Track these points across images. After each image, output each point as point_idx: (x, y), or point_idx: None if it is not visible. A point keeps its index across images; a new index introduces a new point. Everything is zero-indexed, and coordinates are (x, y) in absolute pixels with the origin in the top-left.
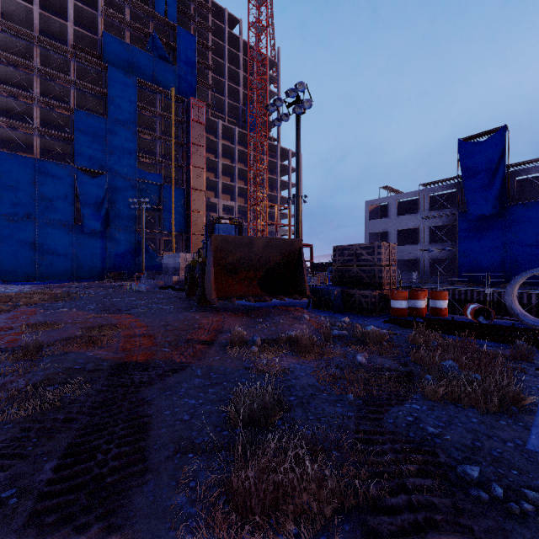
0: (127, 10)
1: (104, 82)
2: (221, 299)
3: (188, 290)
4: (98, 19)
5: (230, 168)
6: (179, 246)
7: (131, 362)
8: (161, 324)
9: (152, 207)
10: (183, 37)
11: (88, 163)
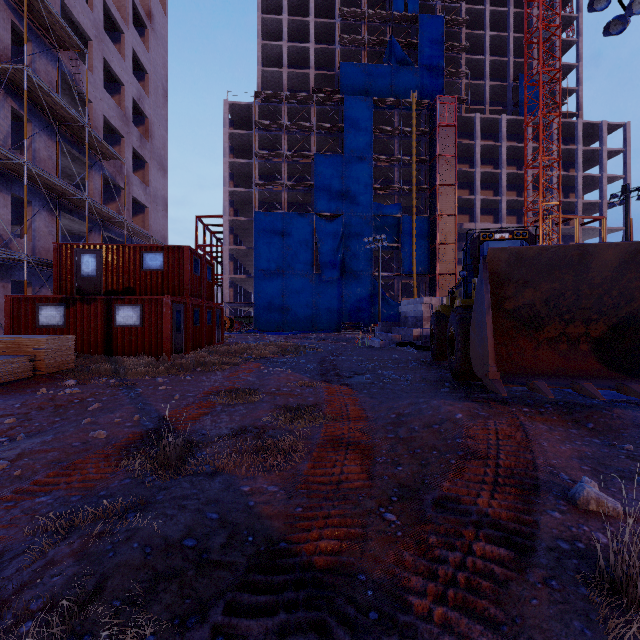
0: (363, 27)
1: (341, 116)
2: (507, 380)
3: (435, 352)
4: (335, 53)
5: (493, 177)
6: (422, 290)
7: (298, 561)
8: (389, 419)
9: (389, 246)
10: (426, 26)
11: (325, 208)
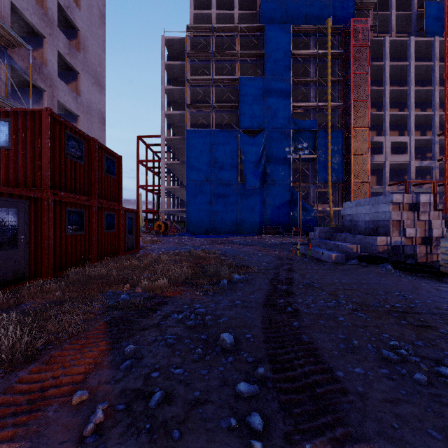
0: None
1: (262, 45)
2: None
3: None
4: None
5: (399, 95)
6: (335, 197)
7: None
8: None
9: (305, 158)
10: None
11: (248, 125)
